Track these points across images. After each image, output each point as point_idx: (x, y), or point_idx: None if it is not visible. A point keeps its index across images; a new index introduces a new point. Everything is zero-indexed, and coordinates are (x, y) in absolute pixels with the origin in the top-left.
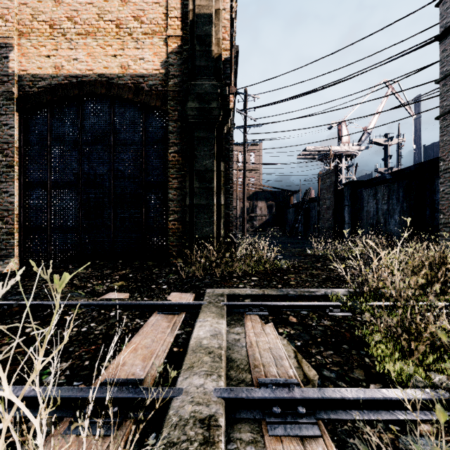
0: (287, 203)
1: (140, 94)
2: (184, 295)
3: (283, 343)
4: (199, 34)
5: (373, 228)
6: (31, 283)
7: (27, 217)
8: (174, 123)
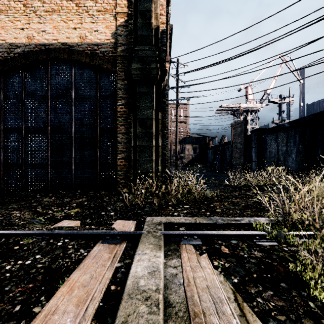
0: (207, 146)
1: (95, 59)
2: (127, 223)
3: (220, 280)
4: (141, 10)
5: (275, 164)
6: (0, 211)
7: (5, 156)
8: (121, 81)
